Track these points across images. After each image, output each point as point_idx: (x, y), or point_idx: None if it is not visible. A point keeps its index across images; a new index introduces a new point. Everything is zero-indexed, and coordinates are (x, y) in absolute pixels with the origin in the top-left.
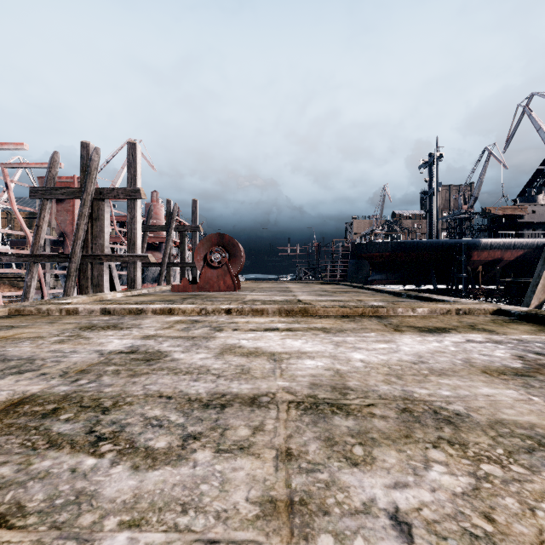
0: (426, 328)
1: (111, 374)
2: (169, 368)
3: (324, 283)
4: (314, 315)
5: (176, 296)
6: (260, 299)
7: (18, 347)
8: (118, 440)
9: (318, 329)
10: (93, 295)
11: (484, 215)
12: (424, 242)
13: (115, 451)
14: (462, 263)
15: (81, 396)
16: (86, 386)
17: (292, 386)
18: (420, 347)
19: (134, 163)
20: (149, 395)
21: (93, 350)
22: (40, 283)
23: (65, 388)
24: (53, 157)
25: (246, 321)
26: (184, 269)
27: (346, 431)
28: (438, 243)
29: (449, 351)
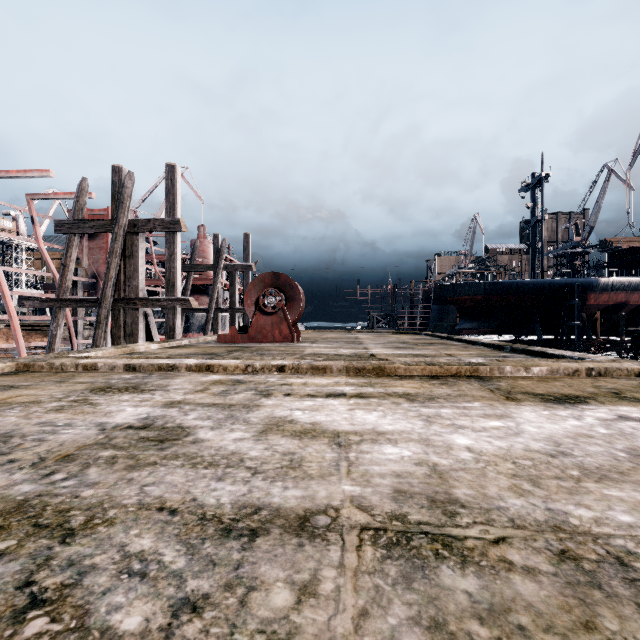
0: (550, 396)
1: (102, 463)
2: (187, 455)
3: (402, 333)
4: (392, 375)
5: (221, 348)
6: (322, 352)
7: (2, 416)
8: (63, 608)
9: (400, 395)
10: (122, 346)
11: (603, 249)
12: (526, 282)
13: (46, 638)
14: (575, 308)
15: (44, 504)
16: (60, 484)
17: (365, 494)
18: (551, 426)
19: (173, 189)
20: (144, 506)
21: (94, 423)
22: (69, 332)
23: (28, 488)
24: (81, 184)
25: (303, 382)
26: (234, 316)
27: (466, 604)
28: (543, 283)
29: (598, 434)
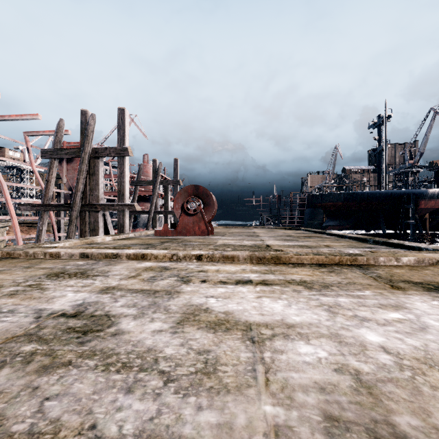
0: (429, 284)
1: (18, 362)
2: (104, 352)
3: (286, 229)
4: (287, 263)
5: (156, 240)
6: (230, 243)
7: None
8: None
9: (297, 282)
10: (84, 238)
11: (431, 168)
12: (374, 192)
13: None
14: (410, 211)
15: None
16: None
17: (292, 422)
18: None
19: (123, 125)
20: (33, 437)
21: (34, 309)
22: (52, 228)
23: None
24: (59, 123)
25: (216, 269)
26: (167, 216)
27: None
28: (387, 193)
29: None
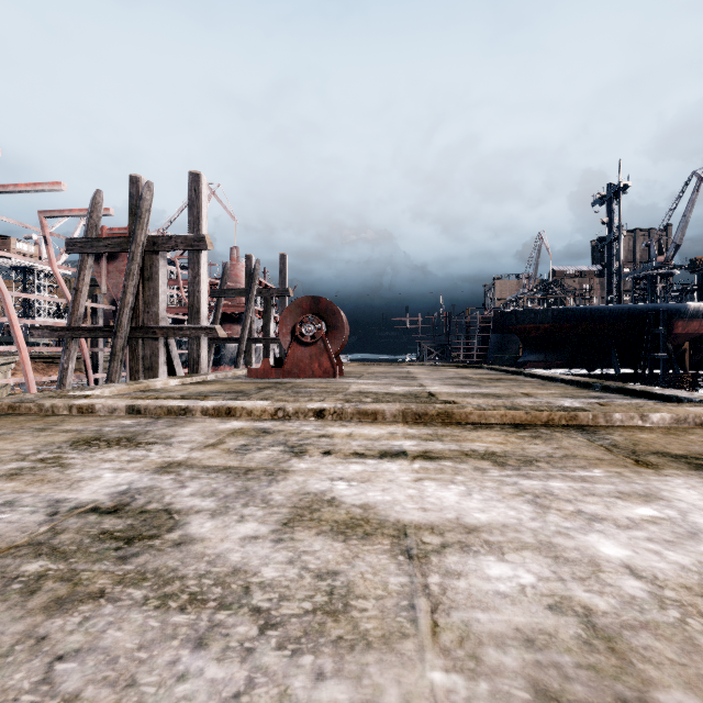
0: (698, 458)
1: (14, 592)
2: (160, 574)
3: (461, 367)
4: (463, 422)
5: (251, 385)
6: (370, 390)
7: None
8: None
9: (481, 455)
10: (135, 382)
11: (692, 269)
12: (601, 308)
13: None
14: (660, 338)
15: None
16: None
17: (479, 702)
18: None
19: (197, 201)
20: None
21: (47, 500)
22: (85, 366)
23: None
24: (94, 197)
25: (348, 433)
26: (269, 347)
27: None
28: (622, 309)
29: None
